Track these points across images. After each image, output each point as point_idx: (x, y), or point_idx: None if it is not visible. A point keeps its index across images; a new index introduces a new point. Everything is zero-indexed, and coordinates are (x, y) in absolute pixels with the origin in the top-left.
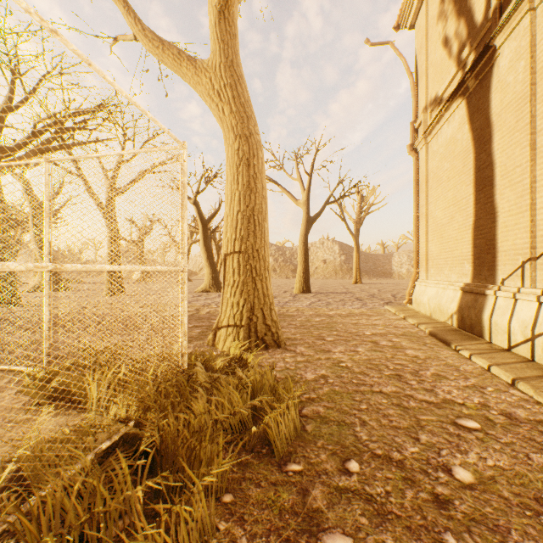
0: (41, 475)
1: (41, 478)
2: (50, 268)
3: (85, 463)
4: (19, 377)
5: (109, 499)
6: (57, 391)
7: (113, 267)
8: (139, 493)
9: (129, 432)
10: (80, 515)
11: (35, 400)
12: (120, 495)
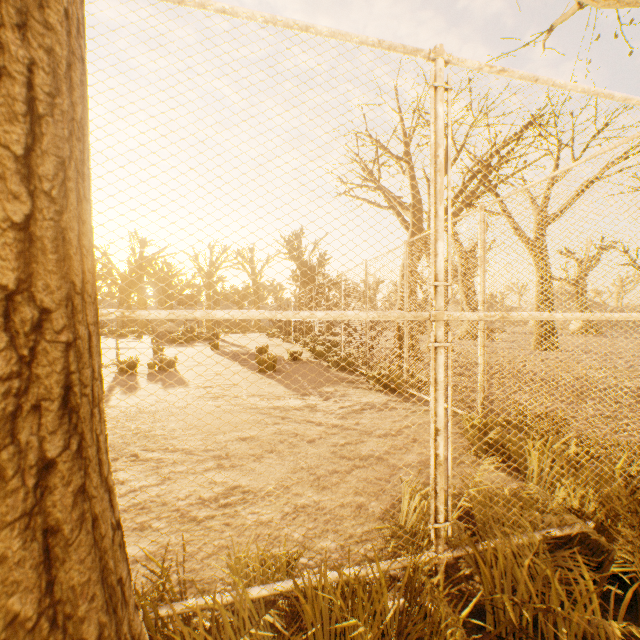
0: (486, 524)
1: (486, 527)
2: (497, 317)
3: (530, 539)
4: (458, 419)
5: (565, 602)
6: (491, 445)
7: (563, 315)
8: (615, 628)
9: (584, 533)
10: (531, 595)
11: (472, 446)
12: (582, 610)
